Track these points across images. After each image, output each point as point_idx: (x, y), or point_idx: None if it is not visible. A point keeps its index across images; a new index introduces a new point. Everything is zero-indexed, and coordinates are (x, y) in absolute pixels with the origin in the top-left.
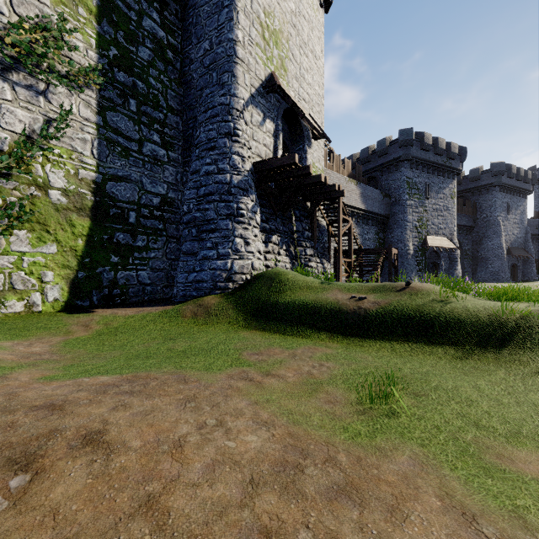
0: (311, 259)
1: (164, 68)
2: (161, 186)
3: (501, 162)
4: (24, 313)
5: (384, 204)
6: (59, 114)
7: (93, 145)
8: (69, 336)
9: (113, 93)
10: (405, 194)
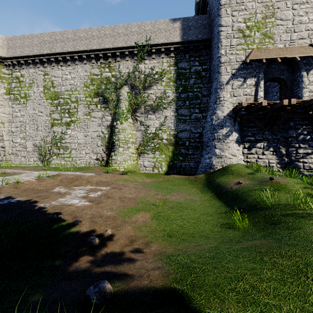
0: (304, 156)
1: (200, 81)
2: (199, 129)
3: None
4: (157, 173)
5: None
6: (164, 118)
7: (174, 123)
8: (157, 180)
9: (180, 103)
10: None
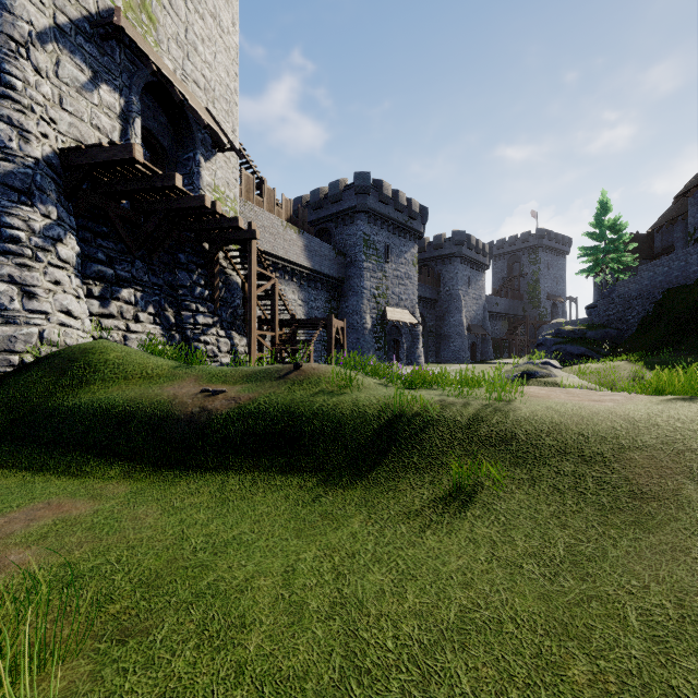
0: (206, 331)
1: None
2: None
3: (462, 231)
4: None
5: (337, 264)
6: None
7: None
8: None
9: None
10: (362, 254)
